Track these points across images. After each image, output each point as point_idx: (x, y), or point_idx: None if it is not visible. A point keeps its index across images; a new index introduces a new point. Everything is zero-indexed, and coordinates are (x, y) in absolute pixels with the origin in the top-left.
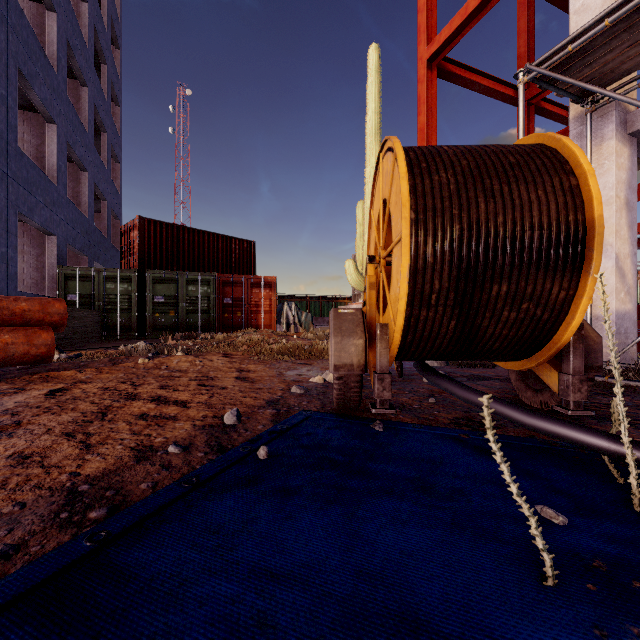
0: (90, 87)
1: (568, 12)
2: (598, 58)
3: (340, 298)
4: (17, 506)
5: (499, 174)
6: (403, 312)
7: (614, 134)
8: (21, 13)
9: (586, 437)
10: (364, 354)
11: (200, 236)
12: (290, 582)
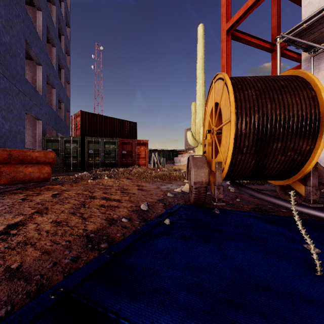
0: (56, 47)
1: (298, 4)
2: (318, 30)
3: (179, 151)
4: (67, 242)
5: (276, 90)
6: (230, 156)
7: None
8: (26, 12)
9: None
10: (208, 177)
11: (110, 120)
12: (203, 272)
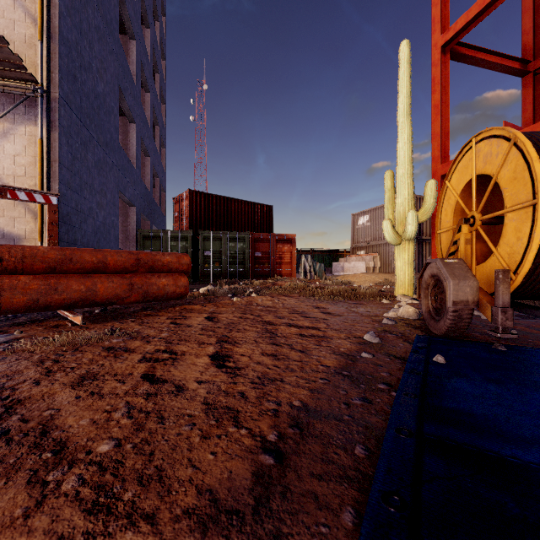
0: (151, 92)
1: None
2: None
3: (339, 251)
4: (324, 380)
5: None
6: (531, 261)
7: None
8: (120, 45)
9: None
10: (477, 293)
11: (232, 203)
12: None
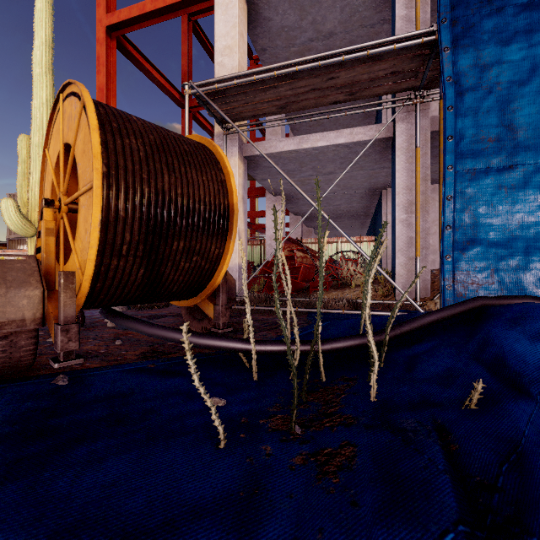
0: None
1: (212, 60)
2: (230, 102)
3: None
4: None
5: (178, 156)
6: (94, 261)
7: (237, 154)
8: None
9: (232, 344)
10: (41, 306)
11: None
12: None
